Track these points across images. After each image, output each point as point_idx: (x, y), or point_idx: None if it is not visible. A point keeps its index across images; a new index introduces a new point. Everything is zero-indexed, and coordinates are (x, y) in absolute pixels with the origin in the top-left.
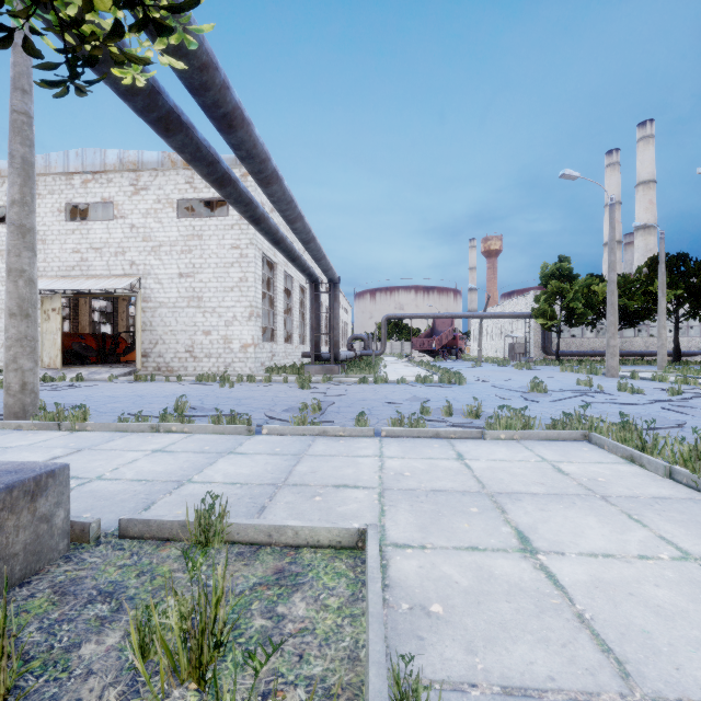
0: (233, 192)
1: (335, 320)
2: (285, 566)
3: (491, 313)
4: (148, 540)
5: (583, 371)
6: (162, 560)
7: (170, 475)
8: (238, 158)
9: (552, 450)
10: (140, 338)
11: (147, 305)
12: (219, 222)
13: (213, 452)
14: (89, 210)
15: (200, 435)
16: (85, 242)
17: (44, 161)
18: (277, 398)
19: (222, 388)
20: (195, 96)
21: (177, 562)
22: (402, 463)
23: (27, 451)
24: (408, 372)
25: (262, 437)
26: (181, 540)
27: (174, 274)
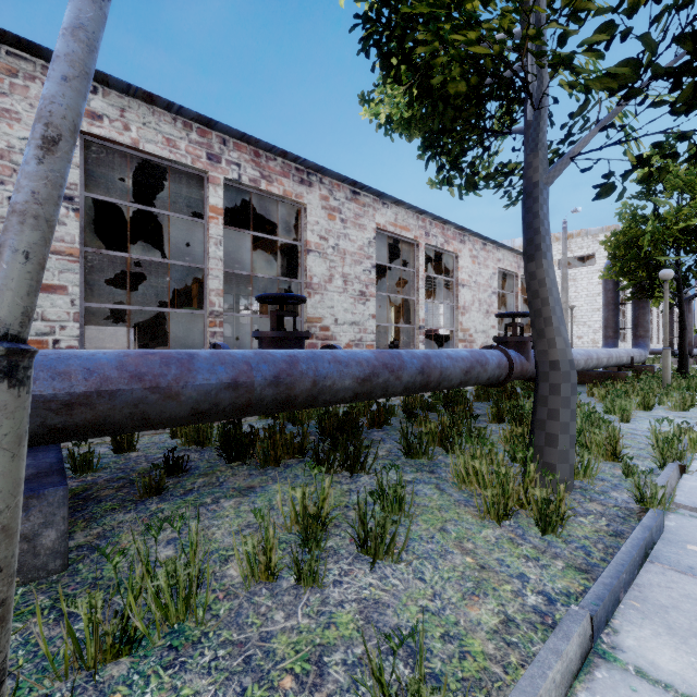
0: None
1: (688, 326)
2: None
3: None
4: None
5: None
6: None
7: None
8: None
9: None
10: None
11: None
12: (588, 269)
13: None
14: None
15: None
16: None
17: None
18: None
19: None
20: None
21: None
22: None
23: None
24: None
25: None
26: None
27: None
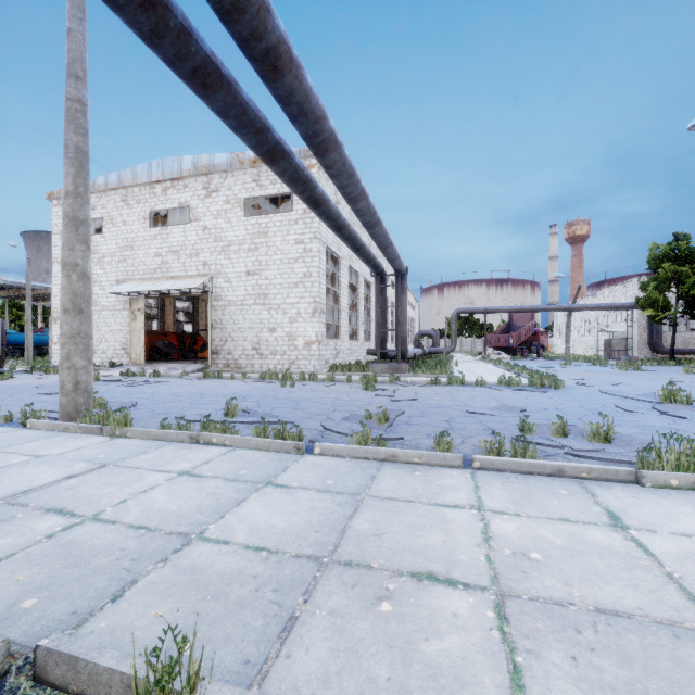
0: (288, 167)
1: (403, 314)
2: None
3: (582, 305)
4: None
5: None
6: None
7: (180, 521)
8: (288, 118)
9: None
10: (210, 336)
11: (218, 303)
12: (284, 218)
13: (247, 481)
14: (171, 218)
15: (242, 450)
16: (165, 246)
17: (132, 174)
18: (338, 401)
19: (283, 387)
20: (229, 27)
21: None
22: (519, 528)
23: (48, 465)
24: (484, 372)
25: (313, 459)
26: None
27: (242, 272)
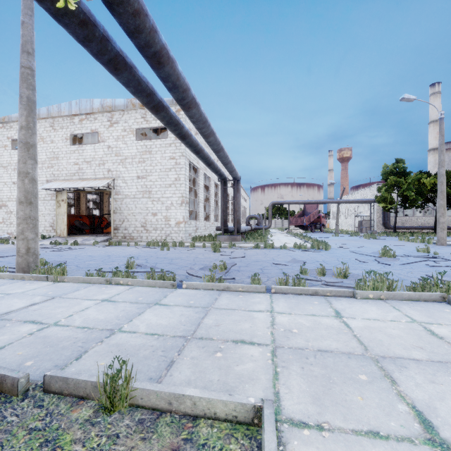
0: (166, 116)
1: (237, 205)
2: (180, 445)
3: (345, 200)
4: (66, 396)
5: (417, 241)
6: (69, 424)
7: (107, 324)
8: (167, 89)
9: (418, 311)
10: (113, 218)
11: (117, 196)
12: (162, 142)
13: (143, 303)
14: (85, 139)
15: (139, 287)
16: (81, 158)
17: (57, 108)
18: (197, 258)
19: (162, 251)
20: (132, 39)
21: (82, 429)
22: (290, 319)
23: (17, 298)
24: (287, 241)
25: (182, 290)
26: (93, 399)
27: (134, 176)
